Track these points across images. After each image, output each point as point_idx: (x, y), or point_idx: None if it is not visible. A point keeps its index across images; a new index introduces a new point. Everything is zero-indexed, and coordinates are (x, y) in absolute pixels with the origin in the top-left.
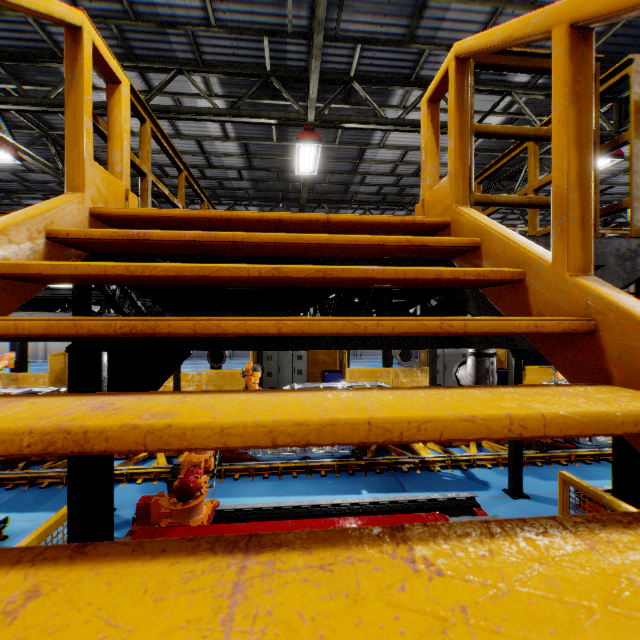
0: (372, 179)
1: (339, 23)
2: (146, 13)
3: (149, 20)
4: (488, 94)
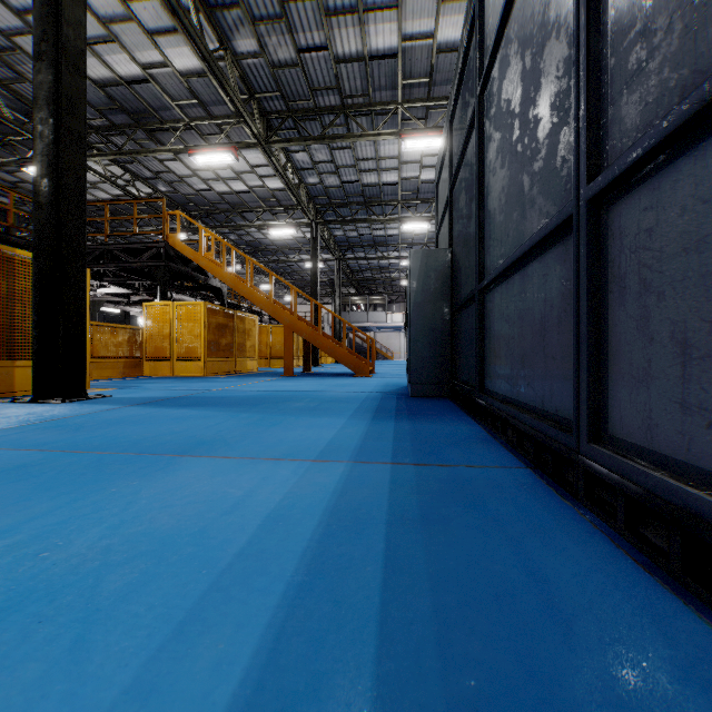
0: (25, 175)
1: (112, 136)
2: (9, 59)
3: (5, 60)
4: (148, 187)
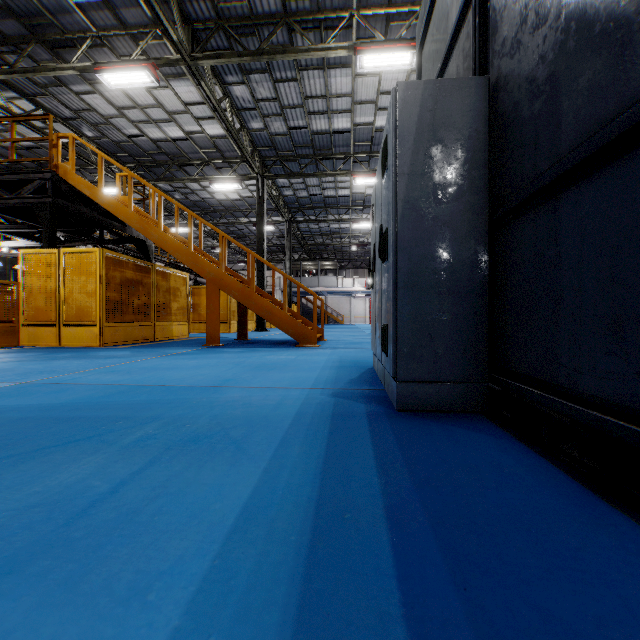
0: None
1: (8, 54)
2: None
3: None
4: (71, 130)
